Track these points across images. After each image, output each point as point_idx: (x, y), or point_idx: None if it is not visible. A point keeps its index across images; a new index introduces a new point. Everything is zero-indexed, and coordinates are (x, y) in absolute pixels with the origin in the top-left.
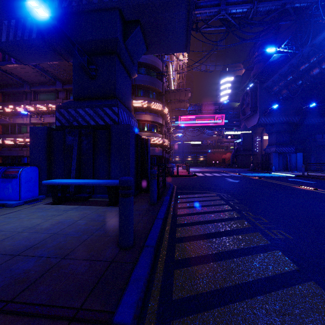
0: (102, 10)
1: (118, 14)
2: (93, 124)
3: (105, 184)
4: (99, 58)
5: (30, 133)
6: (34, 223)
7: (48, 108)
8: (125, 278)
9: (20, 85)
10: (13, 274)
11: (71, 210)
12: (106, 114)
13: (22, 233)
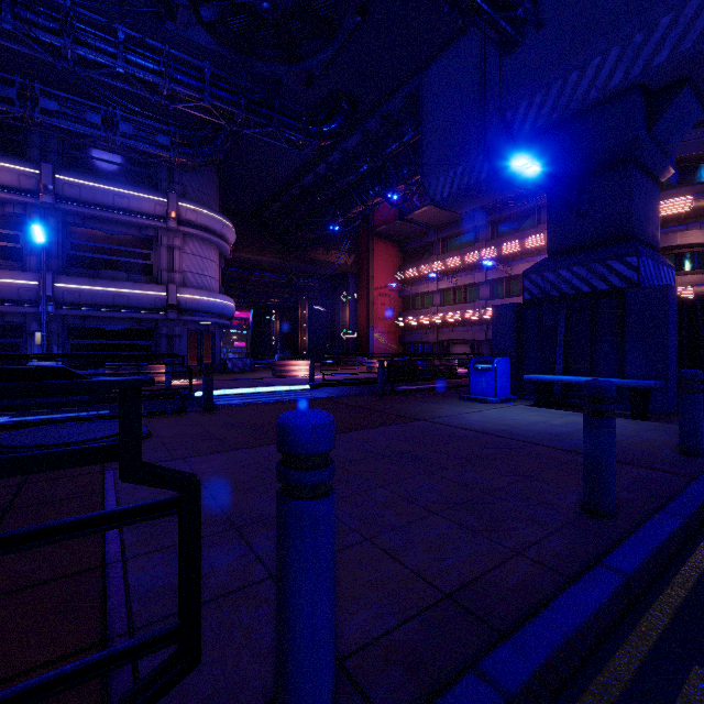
0: (605, 102)
1: (638, 95)
2: (587, 291)
3: (624, 384)
4: (596, 178)
5: (493, 313)
6: (540, 419)
7: (463, 261)
8: (701, 467)
9: (424, 235)
10: (571, 444)
11: (573, 416)
12: (612, 271)
13: (538, 424)
